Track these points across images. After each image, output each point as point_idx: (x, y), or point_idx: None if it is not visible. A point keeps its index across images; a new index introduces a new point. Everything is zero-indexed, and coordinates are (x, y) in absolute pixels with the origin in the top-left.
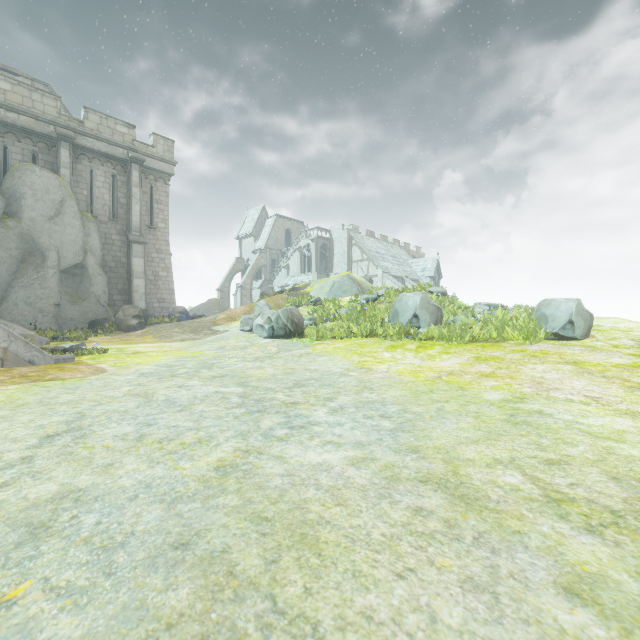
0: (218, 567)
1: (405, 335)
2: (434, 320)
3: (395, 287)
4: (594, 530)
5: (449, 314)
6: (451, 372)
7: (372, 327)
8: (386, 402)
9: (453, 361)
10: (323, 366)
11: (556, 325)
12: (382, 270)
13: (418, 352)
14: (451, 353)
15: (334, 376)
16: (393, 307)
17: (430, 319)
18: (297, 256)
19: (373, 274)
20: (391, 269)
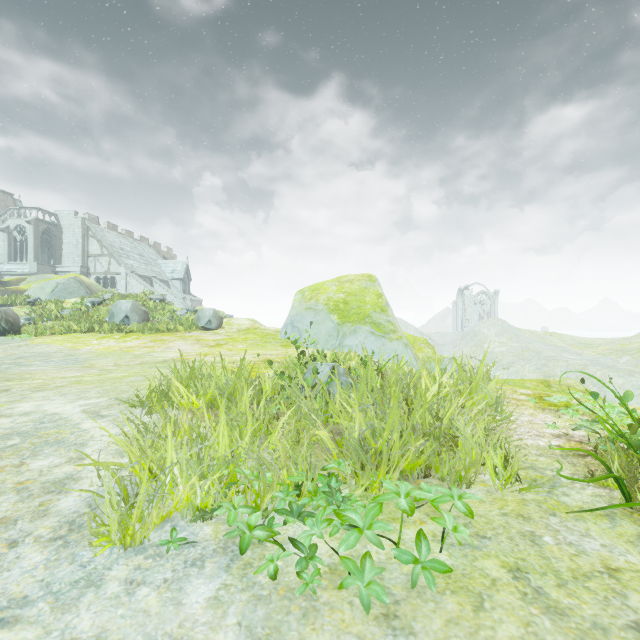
0: (4, 377)
1: (117, 330)
2: (142, 320)
3: (141, 287)
4: (119, 366)
5: (159, 316)
6: (130, 347)
7: (91, 325)
8: (79, 358)
9: (137, 342)
10: (41, 350)
11: (204, 322)
12: (126, 268)
13: (119, 339)
14: (140, 339)
15: (50, 353)
16: (111, 310)
17: (139, 319)
18: (2, 238)
19: (116, 271)
20: (137, 268)
